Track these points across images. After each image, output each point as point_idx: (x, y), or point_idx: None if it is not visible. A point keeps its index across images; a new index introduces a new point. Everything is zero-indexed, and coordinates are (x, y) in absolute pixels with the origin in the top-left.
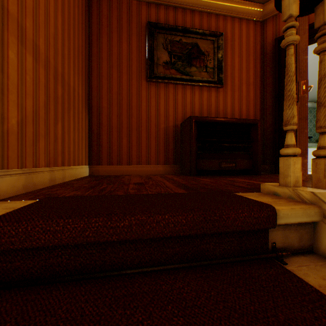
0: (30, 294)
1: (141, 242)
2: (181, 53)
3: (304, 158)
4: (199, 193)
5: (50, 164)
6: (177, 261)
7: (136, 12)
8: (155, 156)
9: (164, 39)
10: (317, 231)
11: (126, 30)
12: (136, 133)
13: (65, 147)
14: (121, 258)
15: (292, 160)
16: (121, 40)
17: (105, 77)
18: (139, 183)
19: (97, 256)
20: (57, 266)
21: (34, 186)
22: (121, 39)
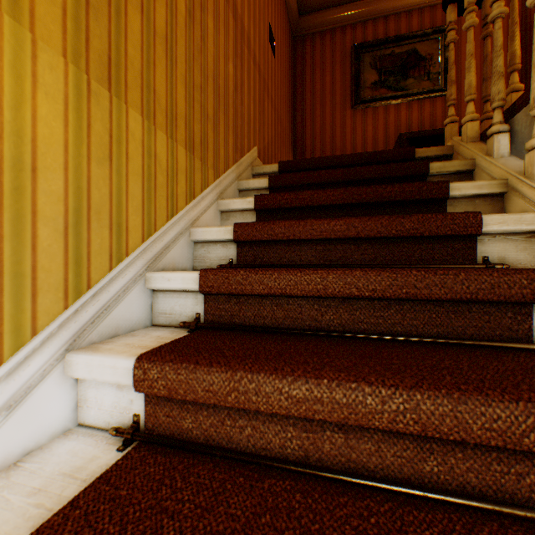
0: None
1: None
2: (393, 67)
3: None
4: None
5: None
6: None
7: (339, 40)
8: None
9: (372, 58)
10: None
11: (328, 62)
12: None
13: None
14: None
15: (449, 126)
16: (324, 74)
17: (308, 116)
18: None
19: None
20: None
21: None
22: (324, 73)
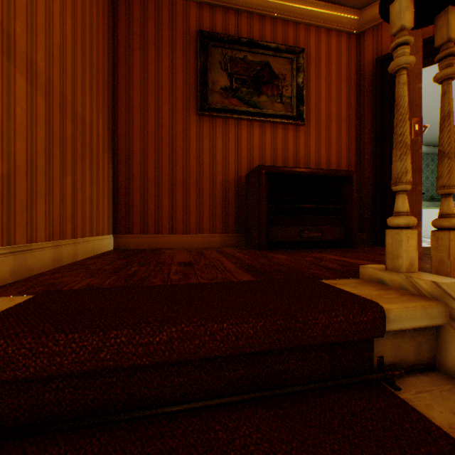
0: (11, 454)
1: (187, 363)
2: (246, 76)
3: (417, 225)
4: (273, 281)
5: (53, 237)
6: (241, 390)
7: (182, 17)
8: (209, 221)
9: (222, 56)
10: (442, 338)
11: (167, 41)
12: (182, 189)
13: (77, 210)
14: (157, 388)
15: (405, 234)
16: (161, 55)
17: (137, 108)
18: (186, 263)
19: (119, 388)
20: (56, 404)
21: (28, 271)
22: (160, 54)
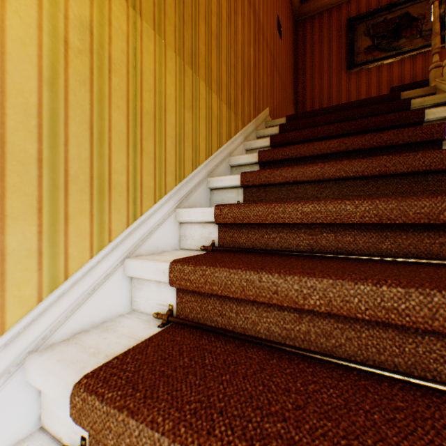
0: None
1: None
2: (385, 32)
3: None
4: None
5: None
6: None
7: (335, 17)
8: None
9: (365, 27)
10: None
11: (326, 37)
12: None
13: None
14: None
15: (433, 71)
16: (322, 47)
17: (308, 84)
18: None
19: None
20: None
21: None
22: (321, 47)
